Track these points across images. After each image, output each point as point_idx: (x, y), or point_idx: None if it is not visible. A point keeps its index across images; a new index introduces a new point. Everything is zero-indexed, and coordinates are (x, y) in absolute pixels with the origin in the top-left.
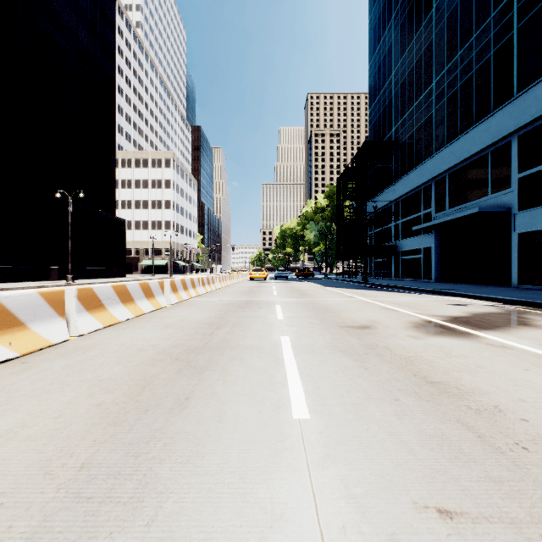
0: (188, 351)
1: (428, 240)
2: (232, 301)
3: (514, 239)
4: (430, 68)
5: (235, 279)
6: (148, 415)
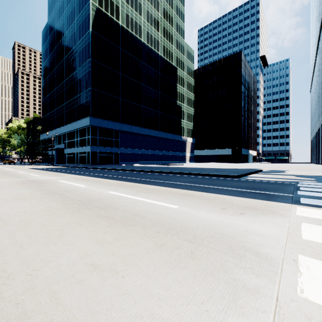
0: None
1: (54, 152)
2: None
3: (64, 154)
4: (55, 104)
5: None
6: None
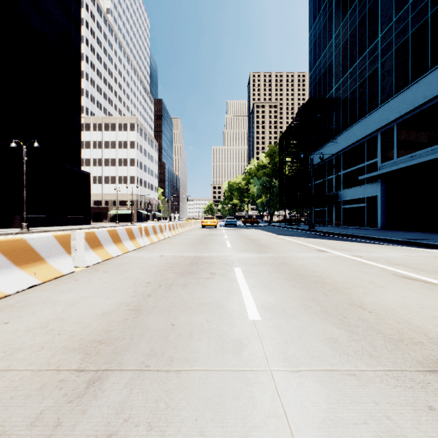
0: None
1: (372, 190)
2: (175, 259)
3: None
4: (375, 23)
5: (188, 226)
6: None
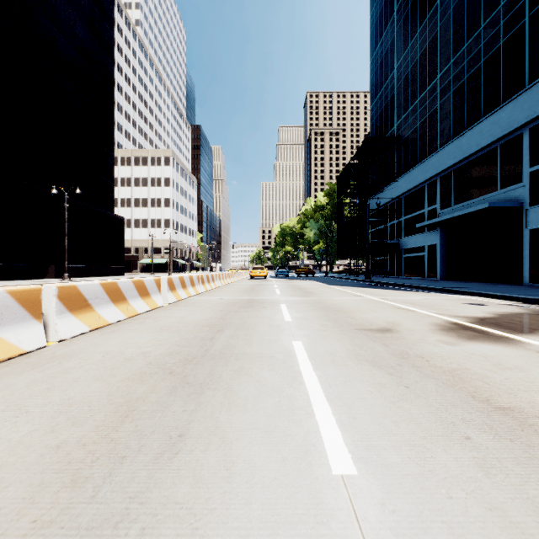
0: (185, 361)
1: (432, 238)
2: (233, 300)
3: (526, 235)
4: (435, 61)
5: (235, 277)
6: (124, 466)
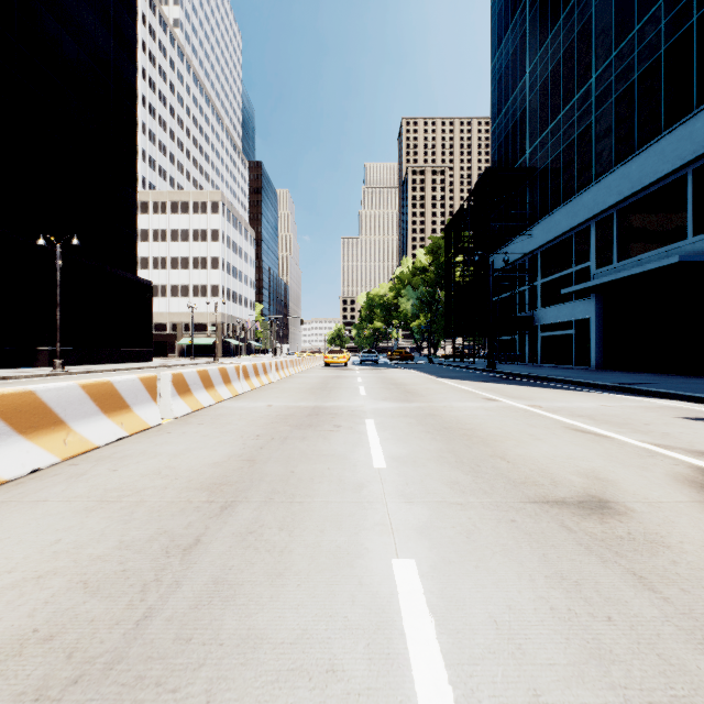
0: None
1: (583, 309)
2: (287, 410)
3: None
4: (588, 56)
5: (303, 364)
6: None
